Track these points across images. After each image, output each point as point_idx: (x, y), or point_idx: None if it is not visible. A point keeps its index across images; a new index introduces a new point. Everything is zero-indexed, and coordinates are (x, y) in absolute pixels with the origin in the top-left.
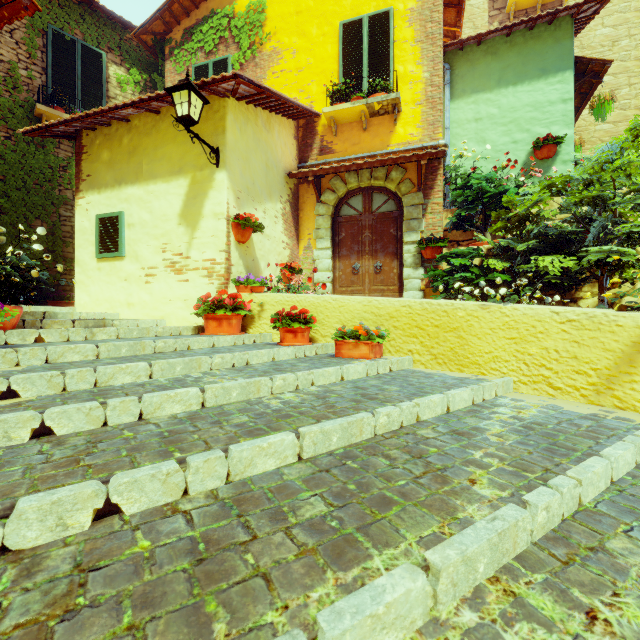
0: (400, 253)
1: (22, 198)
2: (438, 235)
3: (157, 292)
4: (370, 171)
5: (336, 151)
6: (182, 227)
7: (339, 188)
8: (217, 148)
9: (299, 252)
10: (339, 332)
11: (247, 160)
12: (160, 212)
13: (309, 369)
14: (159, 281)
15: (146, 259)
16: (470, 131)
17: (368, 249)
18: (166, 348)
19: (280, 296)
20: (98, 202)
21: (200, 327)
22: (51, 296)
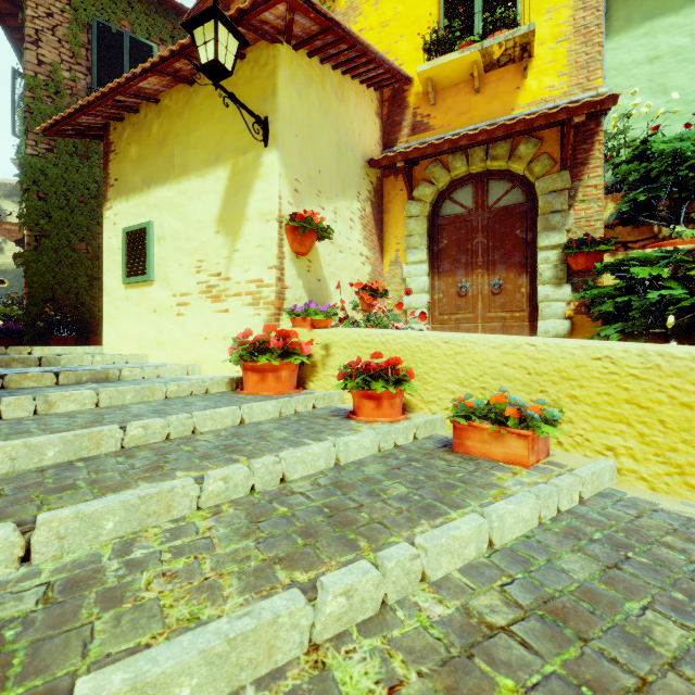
0: (531, 264)
1: (65, 218)
2: (595, 234)
3: (190, 327)
4: (485, 148)
5: (435, 127)
6: (220, 236)
7: (439, 177)
8: (265, 118)
9: (383, 268)
10: (460, 404)
11: (309, 137)
12: (194, 218)
13: (411, 520)
14: (193, 312)
15: (178, 283)
16: (640, 78)
17: (481, 260)
18: (147, 437)
19: (354, 334)
20: (126, 212)
21: (239, 379)
22: (94, 330)
